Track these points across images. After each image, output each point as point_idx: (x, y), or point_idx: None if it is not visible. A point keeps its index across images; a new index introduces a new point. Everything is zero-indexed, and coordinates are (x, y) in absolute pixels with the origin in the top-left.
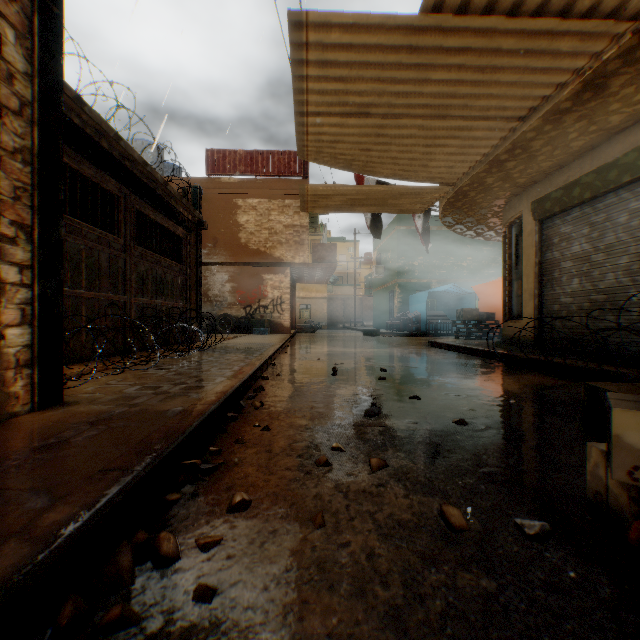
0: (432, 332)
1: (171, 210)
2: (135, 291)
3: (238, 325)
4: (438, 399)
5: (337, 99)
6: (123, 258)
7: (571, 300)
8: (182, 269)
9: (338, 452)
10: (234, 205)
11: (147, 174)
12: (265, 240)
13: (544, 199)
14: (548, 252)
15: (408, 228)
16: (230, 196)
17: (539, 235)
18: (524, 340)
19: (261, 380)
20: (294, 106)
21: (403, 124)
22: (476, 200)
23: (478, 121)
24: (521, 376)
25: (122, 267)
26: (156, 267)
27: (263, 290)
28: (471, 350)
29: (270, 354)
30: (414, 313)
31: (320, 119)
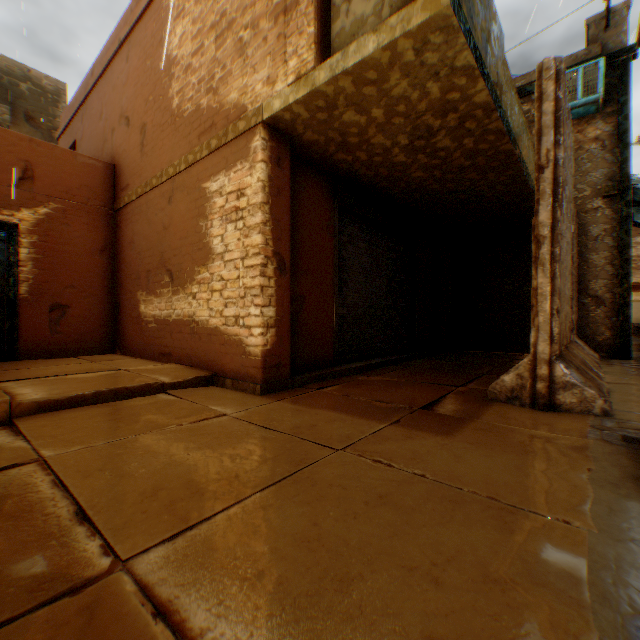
0: None
1: None
2: None
3: None
4: None
5: None
6: None
7: None
8: None
9: None
10: None
11: None
12: None
13: None
14: None
15: None
16: None
17: None
18: None
19: None
20: None
21: None
22: None
23: None
24: None
25: None
26: None
27: None
28: None
29: None
30: None
31: None
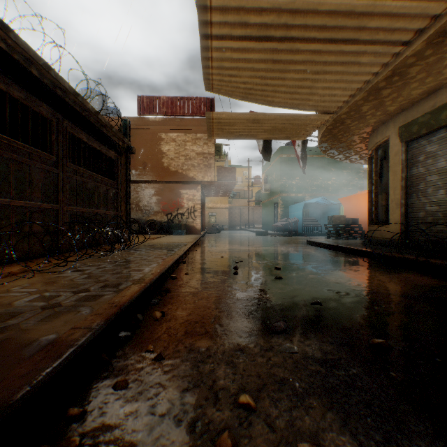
0: (306, 233)
1: (103, 136)
2: (68, 201)
3: (161, 228)
4: (339, 305)
5: (239, 19)
6: (56, 173)
7: (437, 208)
8: (114, 184)
9: (247, 412)
10: (159, 138)
11: (79, 103)
12: (182, 164)
13: (411, 123)
14: (413, 168)
15: (288, 156)
16: (156, 131)
17: (405, 154)
18: (391, 241)
19: (170, 280)
20: (199, 28)
21: (298, 49)
22: (350, 127)
23: (366, 46)
24: (400, 275)
25: (55, 180)
26: (89, 181)
27: (180, 201)
28: (344, 249)
29: (181, 253)
30: (293, 219)
31: (223, 43)
